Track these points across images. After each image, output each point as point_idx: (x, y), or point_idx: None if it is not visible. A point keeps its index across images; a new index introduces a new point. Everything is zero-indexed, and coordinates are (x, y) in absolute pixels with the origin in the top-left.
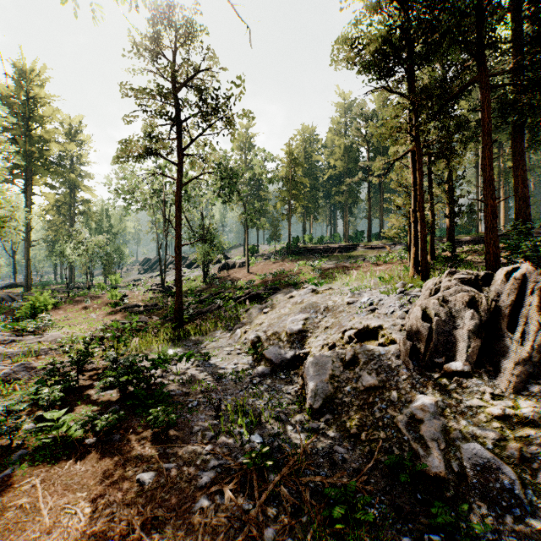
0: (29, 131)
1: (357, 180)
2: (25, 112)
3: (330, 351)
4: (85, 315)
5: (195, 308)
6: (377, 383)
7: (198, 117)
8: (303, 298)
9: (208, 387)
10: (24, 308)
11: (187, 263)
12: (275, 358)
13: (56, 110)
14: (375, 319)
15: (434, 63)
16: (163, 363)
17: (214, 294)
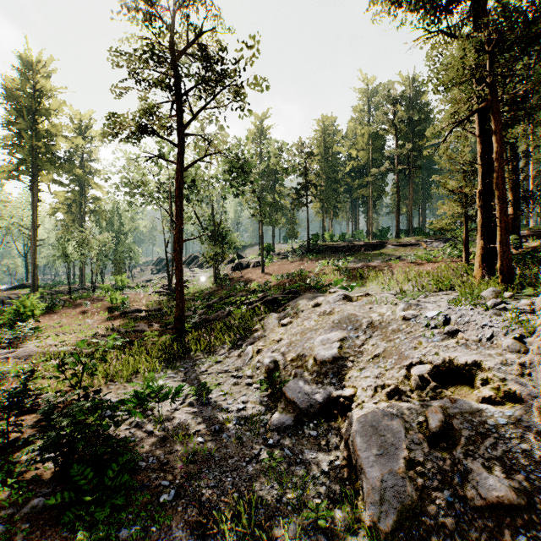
0: (35, 125)
1: (384, 170)
2: (31, 106)
3: (395, 404)
4: (81, 321)
5: (202, 314)
6: (514, 497)
7: (202, 87)
8: (333, 307)
9: (198, 453)
10: (8, 314)
11: (199, 263)
12: (301, 400)
13: (63, 103)
14: (462, 348)
15: (504, 2)
16: (140, 403)
17: (224, 298)
